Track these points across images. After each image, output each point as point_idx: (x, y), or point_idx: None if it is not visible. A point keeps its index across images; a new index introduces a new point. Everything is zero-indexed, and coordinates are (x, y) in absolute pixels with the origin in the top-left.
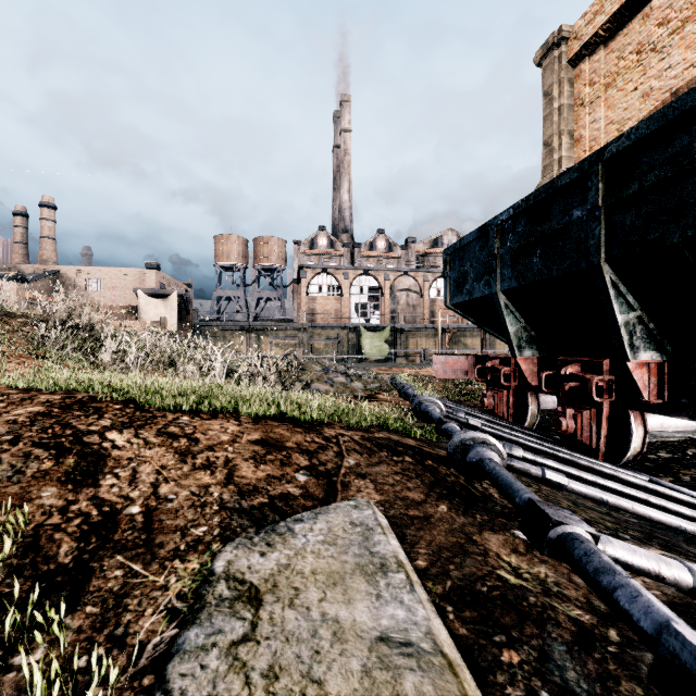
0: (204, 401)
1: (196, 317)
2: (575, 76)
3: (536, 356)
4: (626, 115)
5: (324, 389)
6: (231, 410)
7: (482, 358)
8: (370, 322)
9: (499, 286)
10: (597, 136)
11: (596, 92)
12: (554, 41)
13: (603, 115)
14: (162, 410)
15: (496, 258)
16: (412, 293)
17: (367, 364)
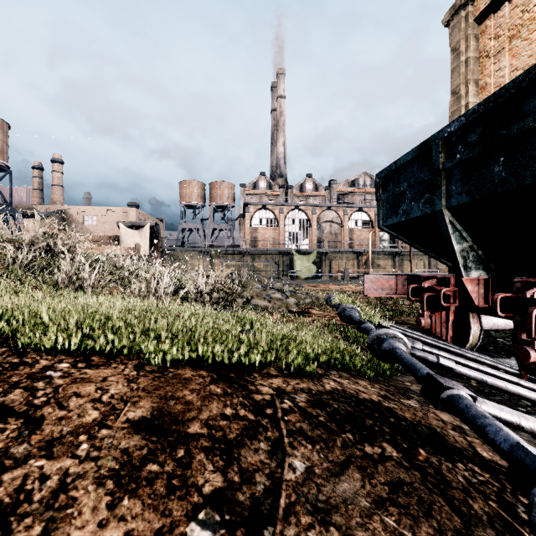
0: (100, 338)
1: (164, 243)
2: (481, 32)
3: (484, 276)
4: (531, 61)
5: (262, 305)
6: (134, 350)
7: (414, 278)
8: (300, 247)
9: (445, 203)
10: (502, 82)
11: (501, 44)
12: (461, 3)
13: (507, 64)
14: (45, 349)
15: (441, 173)
16: (334, 223)
17: (298, 281)
